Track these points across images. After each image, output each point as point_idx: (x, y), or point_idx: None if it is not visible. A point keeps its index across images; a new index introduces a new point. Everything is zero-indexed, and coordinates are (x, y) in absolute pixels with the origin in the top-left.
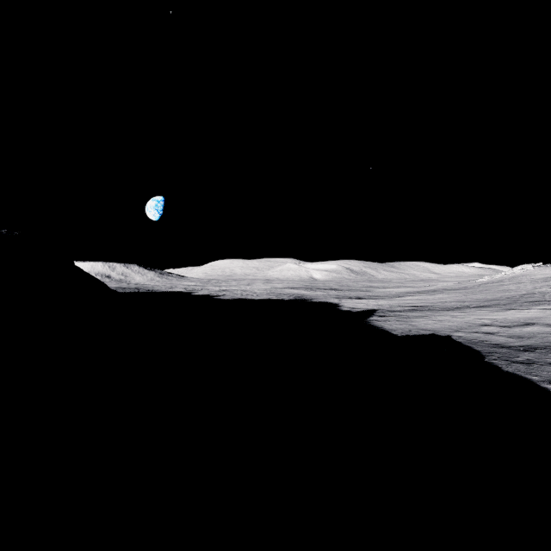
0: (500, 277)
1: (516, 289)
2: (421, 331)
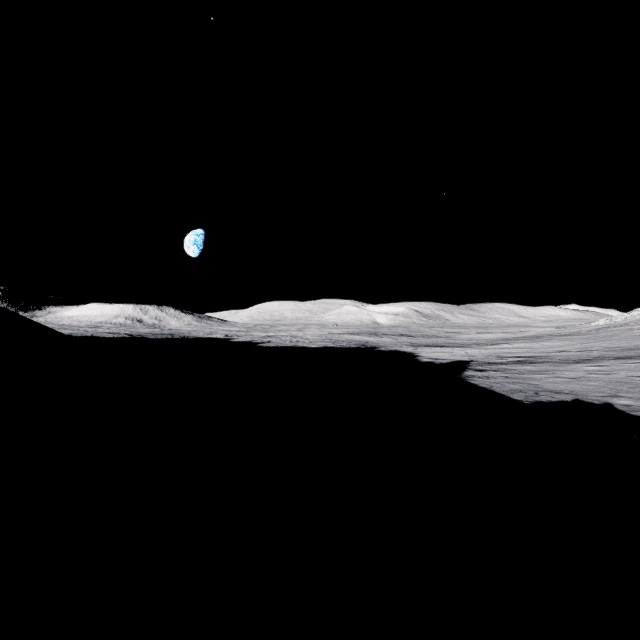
0: (623, 320)
1: None
2: (556, 396)
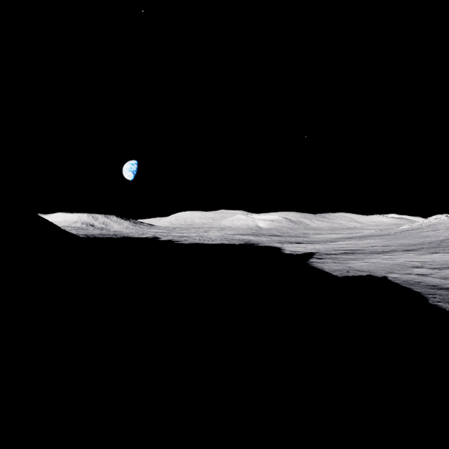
0: (418, 225)
1: (434, 235)
2: (358, 273)
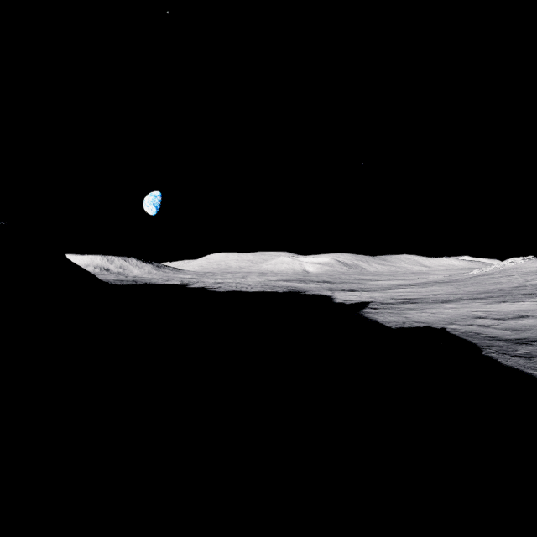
0: (491, 270)
1: (507, 282)
2: (415, 324)
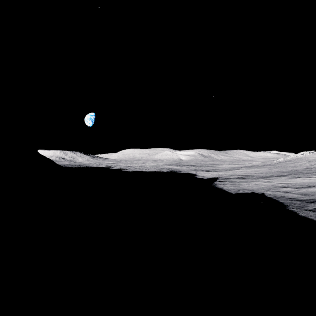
0: (290, 159)
1: (300, 166)
2: (246, 191)
